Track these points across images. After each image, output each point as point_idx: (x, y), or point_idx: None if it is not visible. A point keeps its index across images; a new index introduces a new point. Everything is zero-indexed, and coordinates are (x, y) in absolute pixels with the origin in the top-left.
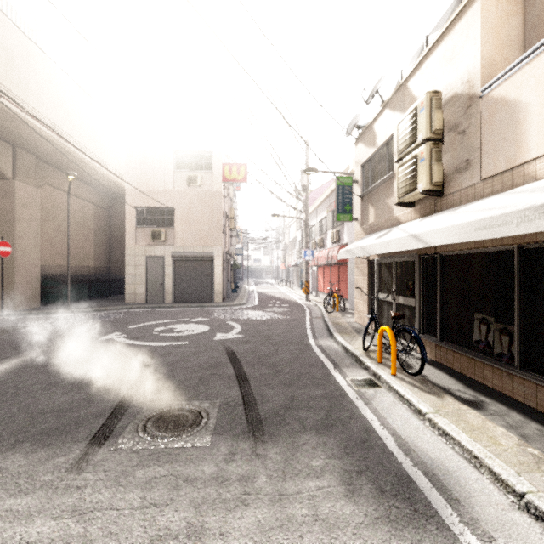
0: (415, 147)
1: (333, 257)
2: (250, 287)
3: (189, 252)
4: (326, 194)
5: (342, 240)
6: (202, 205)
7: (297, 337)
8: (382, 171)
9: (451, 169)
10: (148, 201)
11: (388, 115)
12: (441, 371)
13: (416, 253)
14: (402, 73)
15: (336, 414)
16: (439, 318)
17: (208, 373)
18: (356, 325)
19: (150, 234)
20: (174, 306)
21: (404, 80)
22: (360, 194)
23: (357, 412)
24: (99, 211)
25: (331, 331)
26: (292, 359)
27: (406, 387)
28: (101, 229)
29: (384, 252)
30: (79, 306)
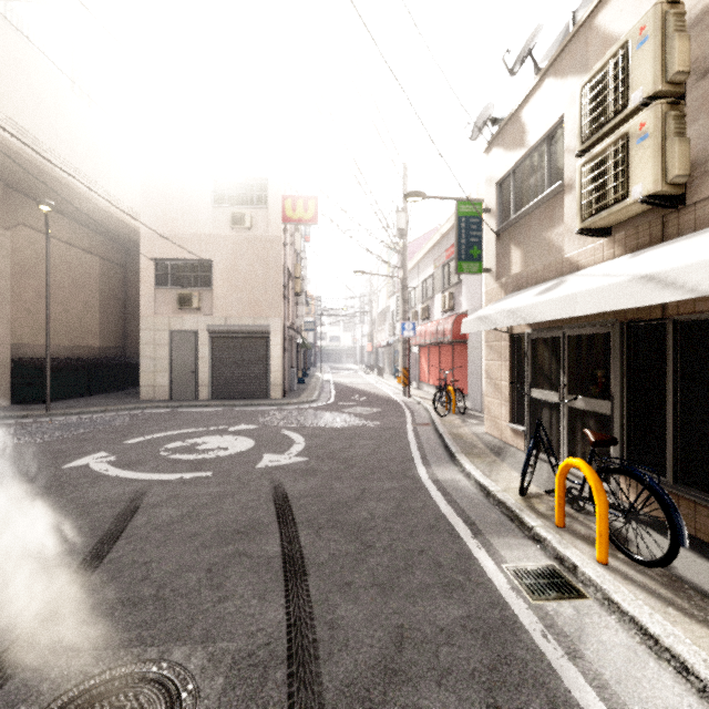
0: (623, 118)
1: (445, 331)
2: (324, 375)
3: (234, 326)
4: (434, 241)
5: (459, 306)
6: (253, 256)
7: (397, 461)
8: (536, 186)
9: (708, 150)
10: (173, 251)
11: (551, 87)
12: (692, 551)
13: (614, 319)
14: (575, 16)
15: (510, 700)
16: (672, 440)
17: (230, 551)
18: (490, 440)
19: (176, 298)
20: (210, 404)
21: (587, 14)
22: (496, 228)
23: (560, 692)
24: (108, 267)
25: (453, 450)
26: (392, 514)
27: (646, 602)
28: (112, 293)
29: (565, 315)
30: (69, 404)
